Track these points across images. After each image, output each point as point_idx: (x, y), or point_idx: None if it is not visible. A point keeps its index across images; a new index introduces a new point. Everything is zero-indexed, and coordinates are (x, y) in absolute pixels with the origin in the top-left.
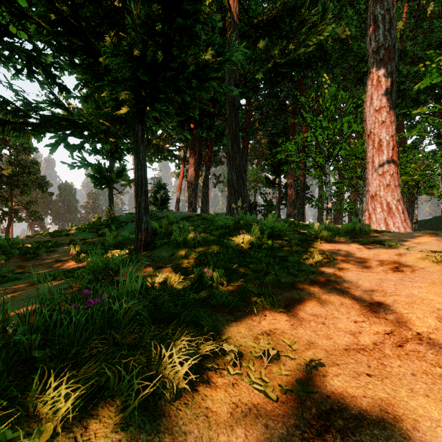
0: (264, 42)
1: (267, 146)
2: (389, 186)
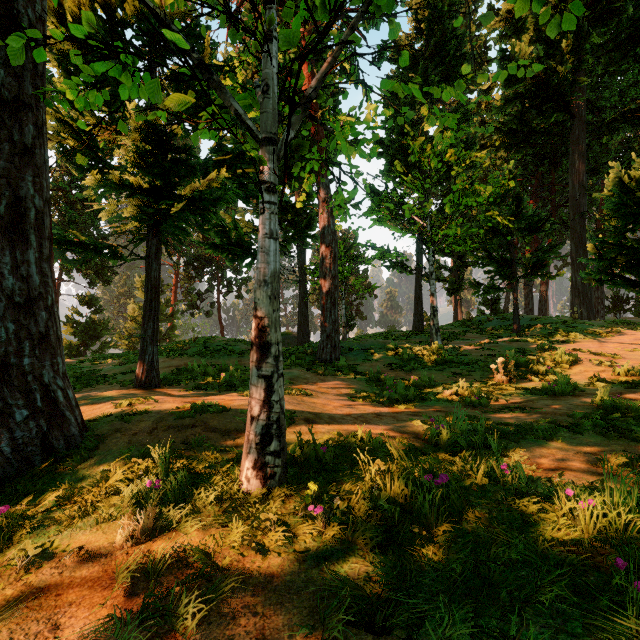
0: (618, 138)
1: None
2: None
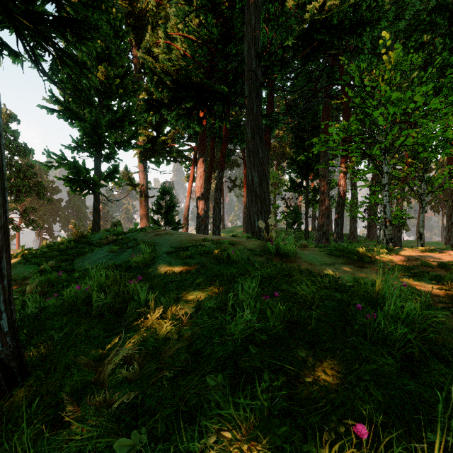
0: None
1: (292, 143)
2: None
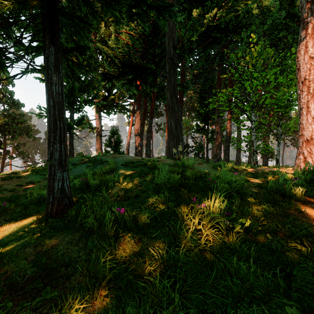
0: (198, 11)
1: (198, 101)
2: None
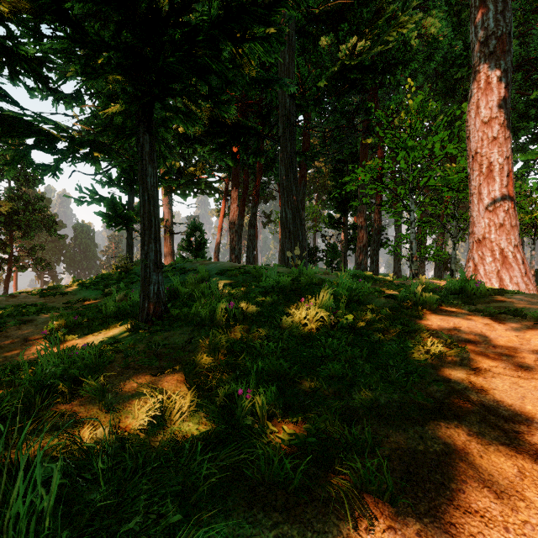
0: (328, 39)
1: (330, 176)
2: (504, 226)
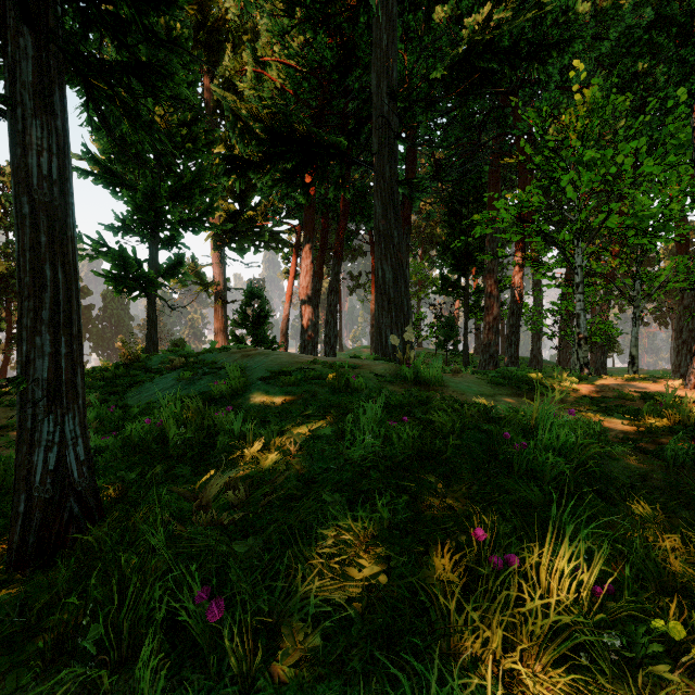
0: (448, 9)
1: (444, 221)
2: None
